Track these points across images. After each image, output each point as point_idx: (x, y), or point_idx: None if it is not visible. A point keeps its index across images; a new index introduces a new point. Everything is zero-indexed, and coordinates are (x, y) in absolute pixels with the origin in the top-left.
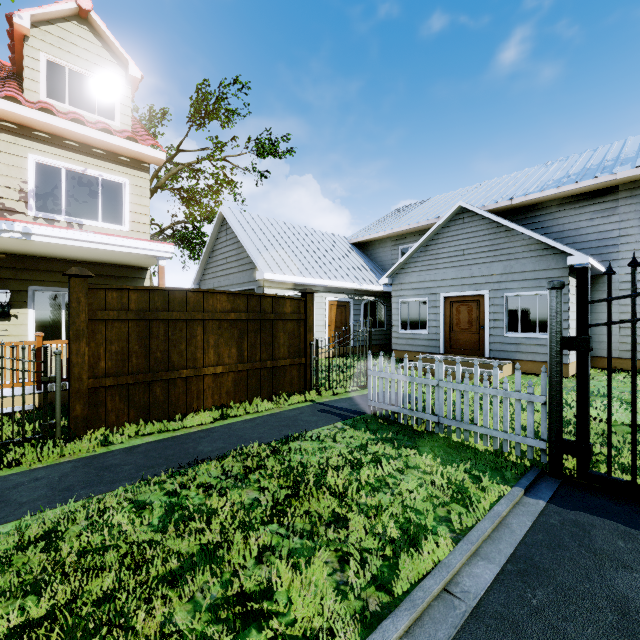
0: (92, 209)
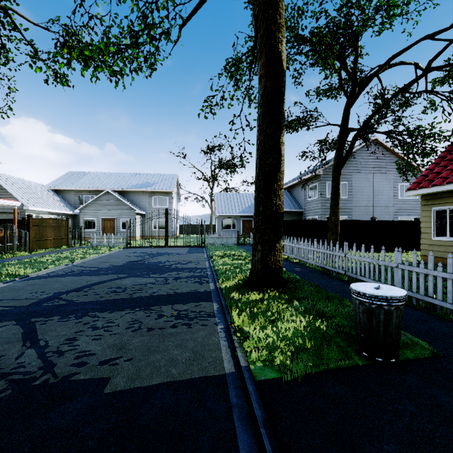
0: None
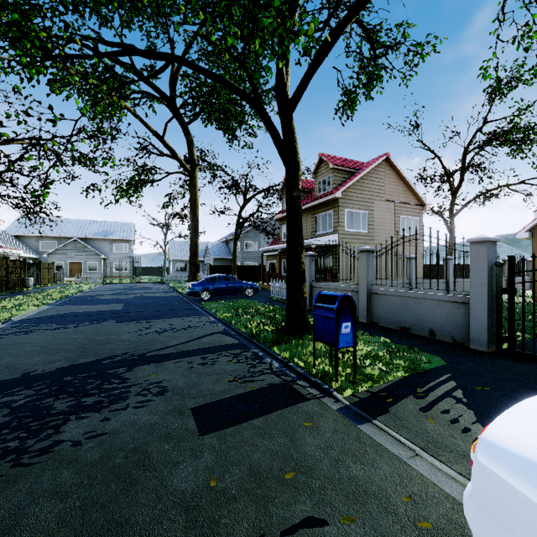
0: None
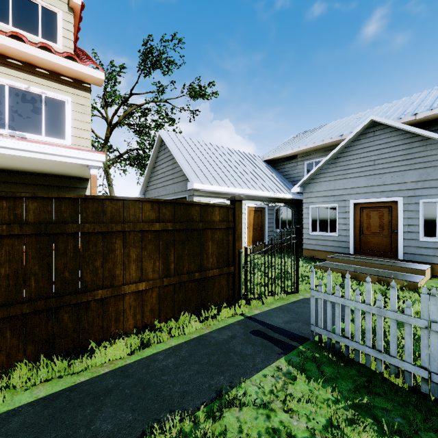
0: (35, 124)
